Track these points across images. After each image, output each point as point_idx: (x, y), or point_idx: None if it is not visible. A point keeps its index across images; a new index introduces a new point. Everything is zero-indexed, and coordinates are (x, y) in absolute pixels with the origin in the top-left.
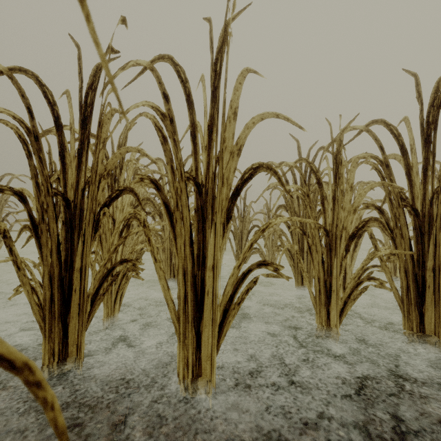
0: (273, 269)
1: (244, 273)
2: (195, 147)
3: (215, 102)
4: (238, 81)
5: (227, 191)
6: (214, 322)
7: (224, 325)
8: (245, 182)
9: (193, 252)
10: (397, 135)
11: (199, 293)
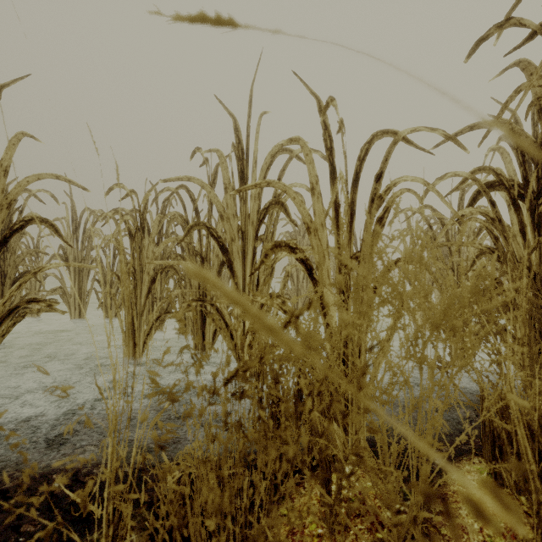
0: (45, 306)
1: (11, 310)
2: None
3: None
4: (11, 142)
5: None
6: None
7: None
8: (15, 231)
9: None
10: (194, 201)
11: None
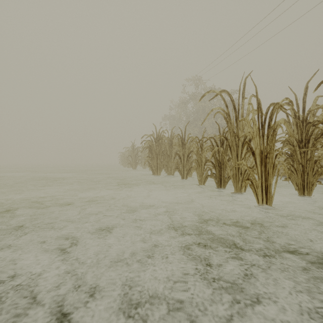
0: None
1: None
2: None
3: None
4: None
5: None
6: None
7: None
8: None
9: None
10: None
11: None
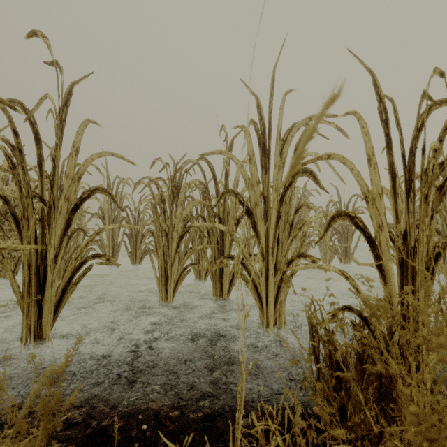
0: (105, 260)
1: (81, 263)
2: (41, 173)
3: (60, 141)
4: (80, 128)
5: (68, 206)
6: (52, 297)
7: (63, 300)
8: (84, 200)
9: (38, 250)
10: (212, 170)
11: (42, 279)
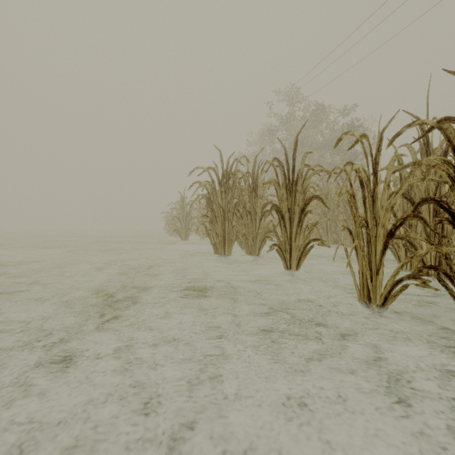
0: None
1: None
2: None
3: None
4: None
5: None
6: None
7: None
8: None
9: None
10: None
11: None
